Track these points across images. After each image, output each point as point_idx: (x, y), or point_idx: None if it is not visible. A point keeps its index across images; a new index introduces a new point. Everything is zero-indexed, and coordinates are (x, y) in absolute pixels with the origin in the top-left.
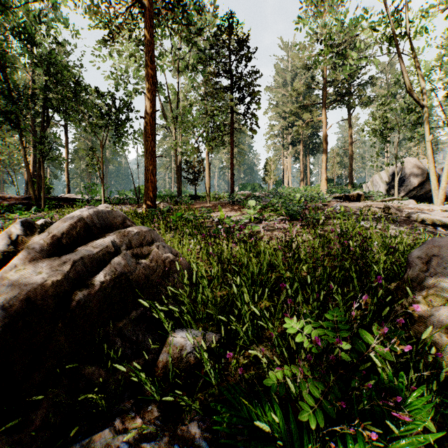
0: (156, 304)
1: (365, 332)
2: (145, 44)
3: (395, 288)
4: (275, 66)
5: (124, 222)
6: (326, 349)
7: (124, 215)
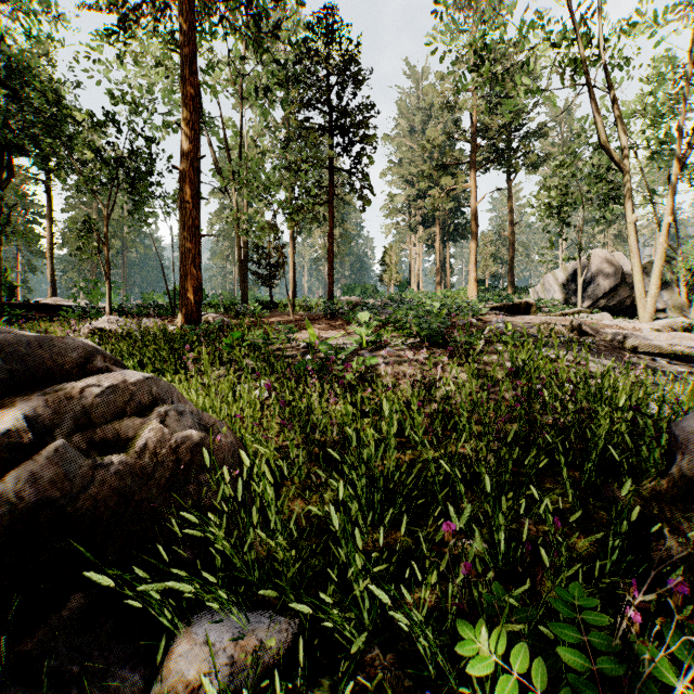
0: (140, 570)
1: (653, 647)
2: (182, 42)
3: (652, 493)
4: (398, 104)
5: (86, 361)
6: (558, 693)
7: (95, 346)
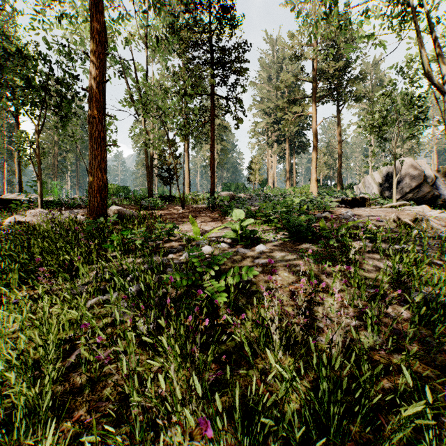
0: None
1: None
2: None
3: None
4: (260, 61)
5: None
6: None
7: None
